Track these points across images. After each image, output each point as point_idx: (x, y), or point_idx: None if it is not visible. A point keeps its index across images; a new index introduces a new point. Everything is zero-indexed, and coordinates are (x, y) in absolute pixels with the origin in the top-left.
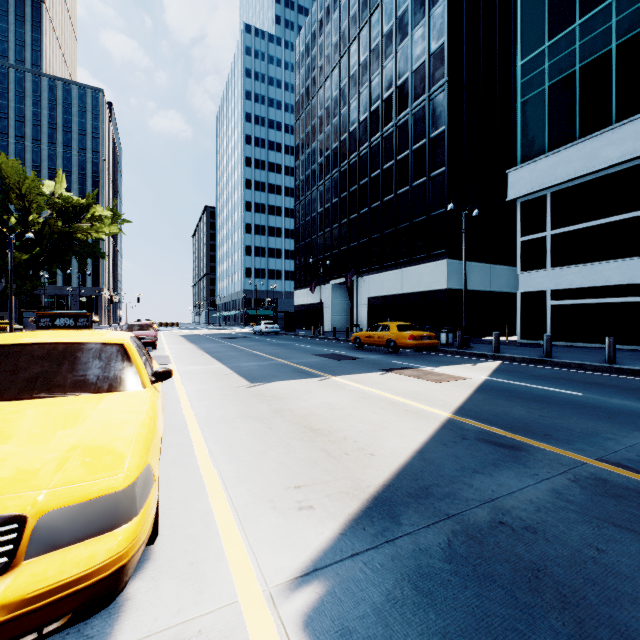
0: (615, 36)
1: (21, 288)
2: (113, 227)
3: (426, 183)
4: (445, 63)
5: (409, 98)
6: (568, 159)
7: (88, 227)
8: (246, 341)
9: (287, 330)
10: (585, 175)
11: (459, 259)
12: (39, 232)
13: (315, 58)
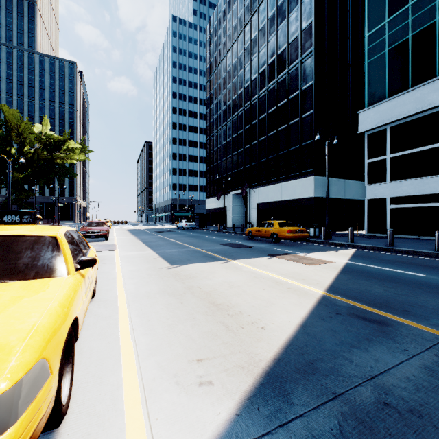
0: (438, 12)
1: (18, 197)
2: (81, 155)
3: (299, 122)
4: (312, 36)
5: (286, 62)
6: (403, 102)
7: (64, 155)
8: (172, 234)
9: (201, 226)
10: (416, 114)
11: (322, 176)
12: (31, 159)
13: (220, 37)
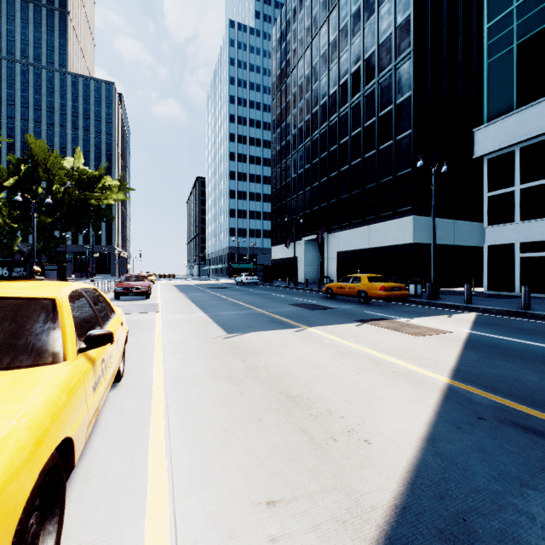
0: None
1: (46, 246)
2: (120, 194)
3: (392, 146)
4: (411, 33)
5: (376, 69)
6: (538, 114)
7: (99, 194)
8: (229, 291)
9: (265, 281)
10: None
11: (424, 215)
12: (61, 199)
13: (289, 42)
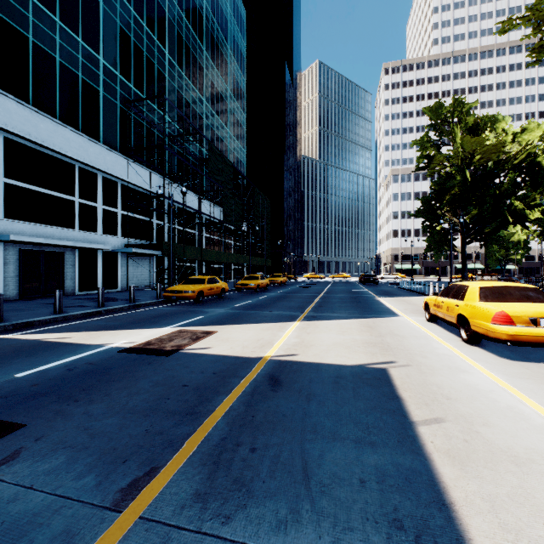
0: None
1: None
2: None
3: None
4: None
5: None
6: None
7: None
8: None
9: None
10: None
11: None
12: None
13: None
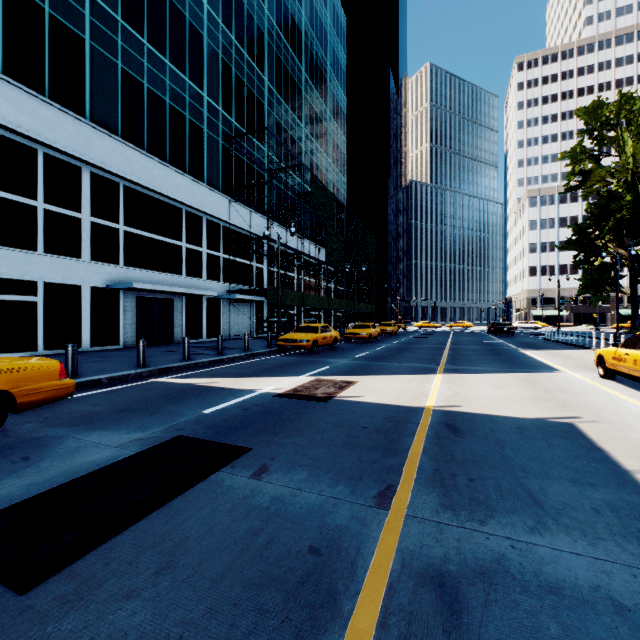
0: None
1: None
2: None
3: None
4: None
5: None
6: None
7: None
8: None
9: None
10: None
11: None
12: None
13: None
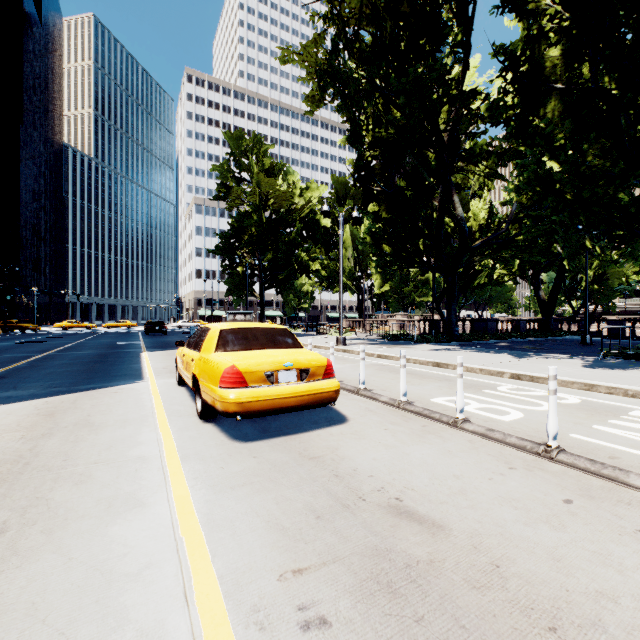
0: None
1: None
2: None
3: None
4: None
5: None
6: None
7: None
8: None
9: None
10: None
11: None
12: None
13: None
